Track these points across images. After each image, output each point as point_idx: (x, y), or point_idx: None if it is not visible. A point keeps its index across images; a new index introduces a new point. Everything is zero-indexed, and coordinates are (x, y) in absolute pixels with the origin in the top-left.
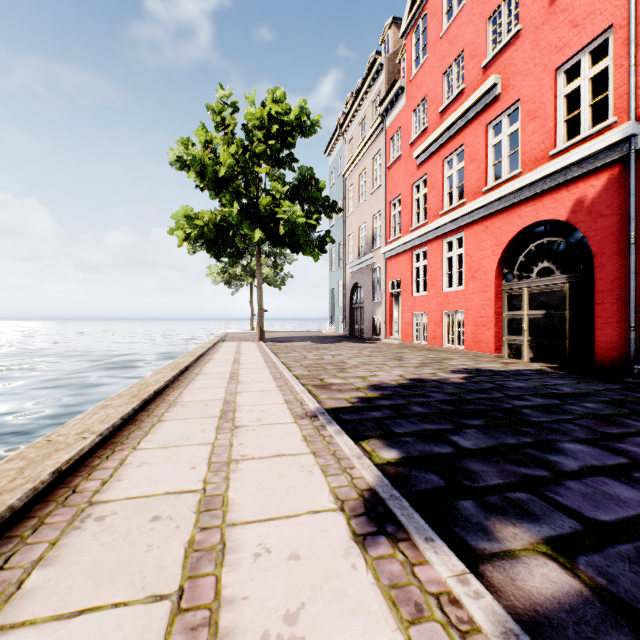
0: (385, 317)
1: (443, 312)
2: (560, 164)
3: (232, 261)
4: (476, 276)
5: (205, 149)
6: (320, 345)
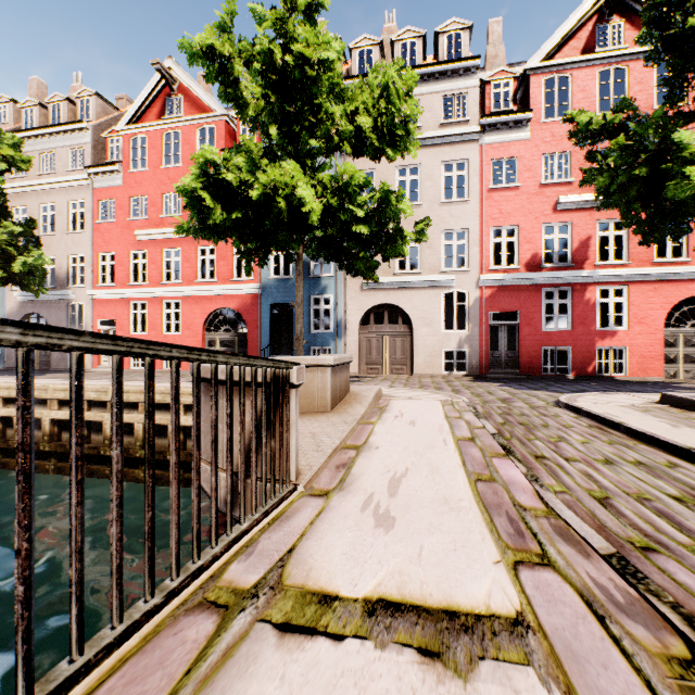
0: None
1: None
2: (236, 288)
3: None
4: (190, 328)
5: None
6: (48, 376)
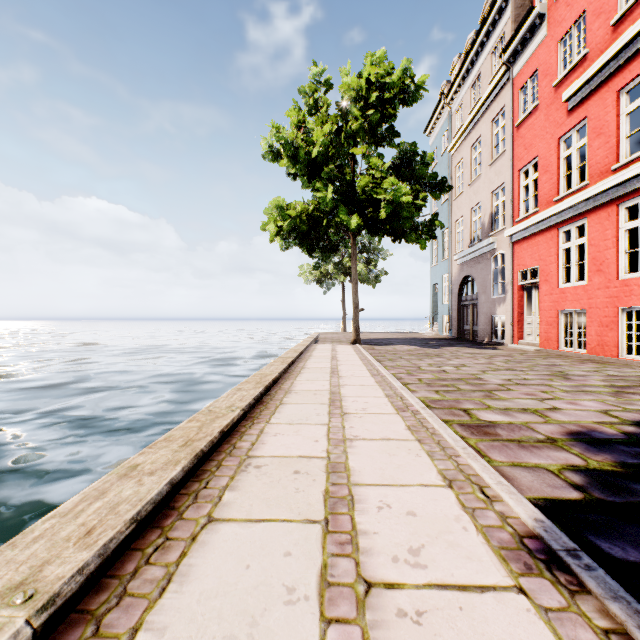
0: (512, 316)
1: (618, 308)
2: None
3: (325, 256)
4: None
5: (297, 131)
6: (428, 350)
